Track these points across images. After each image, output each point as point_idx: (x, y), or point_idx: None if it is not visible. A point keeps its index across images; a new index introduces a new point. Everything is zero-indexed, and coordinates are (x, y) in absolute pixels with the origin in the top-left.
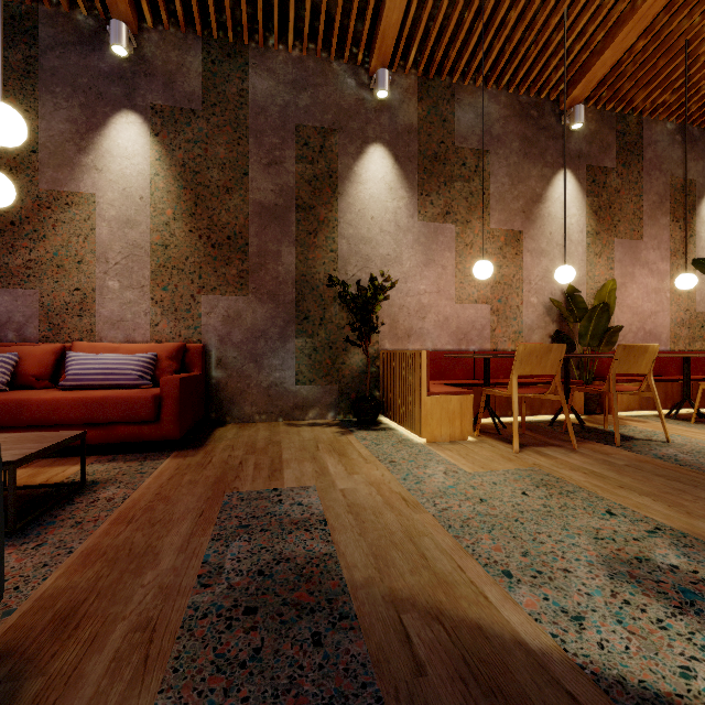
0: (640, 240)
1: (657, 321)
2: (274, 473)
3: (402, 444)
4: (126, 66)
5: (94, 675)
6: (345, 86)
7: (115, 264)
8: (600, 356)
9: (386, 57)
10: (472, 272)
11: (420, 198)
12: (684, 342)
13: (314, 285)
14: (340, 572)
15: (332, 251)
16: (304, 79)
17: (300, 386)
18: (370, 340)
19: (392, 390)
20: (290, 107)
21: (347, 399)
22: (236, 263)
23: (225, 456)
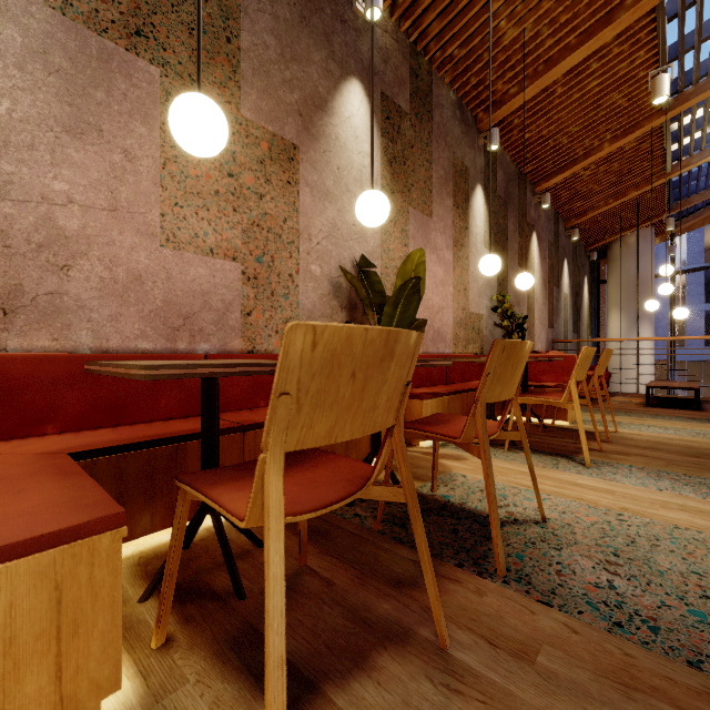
0: (430, 218)
1: (443, 318)
2: None
3: None
4: None
5: None
6: None
7: None
8: (433, 364)
9: None
10: (202, 189)
11: None
12: (462, 344)
13: None
14: None
15: None
16: None
17: None
18: None
19: None
20: None
21: None
22: None
23: None
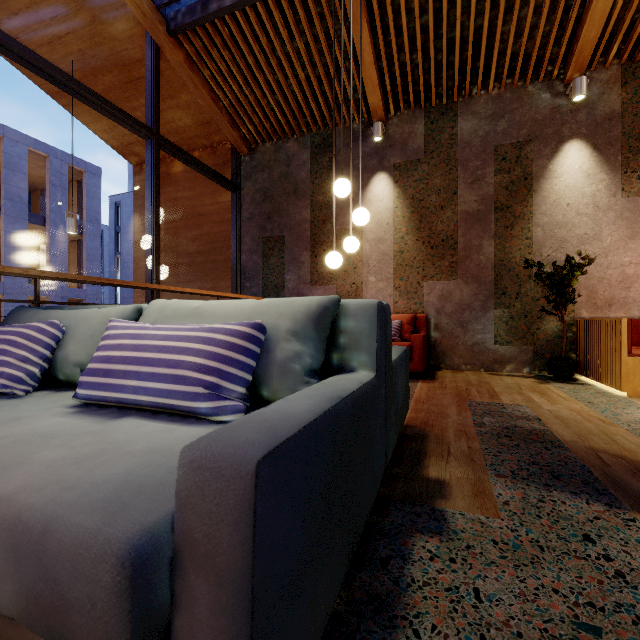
0: None
1: None
2: (493, 396)
3: (600, 394)
4: (378, 145)
5: (451, 436)
6: (539, 101)
7: (373, 267)
8: None
9: (582, 65)
10: None
11: (623, 177)
12: None
13: (510, 267)
14: (555, 436)
15: (527, 239)
16: (502, 110)
17: (498, 345)
18: (566, 310)
19: (590, 352)
20: (489, 135)
21: (541, 358)
22: (447, 258)
23: (453, 385)
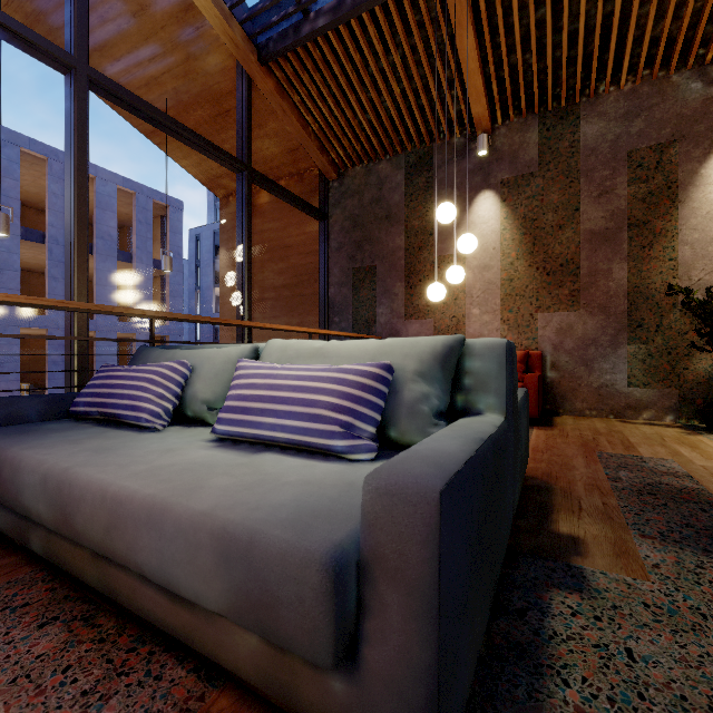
0: None
1: None
2: (628, 448)
3: None
4: (483, 160)
5: (580, 490)
6: (687, 93)
7: (476, 298)
8: None
9: None
10: None
11: None
12: None
13: (648, 295)
14: None
15: (670, 260)
16: (637, 107)
17: (632, 388)
18: None
19: None
20: (621, 138)
21: (690, 404)
22: (567, 285)
23: (577, 433)
